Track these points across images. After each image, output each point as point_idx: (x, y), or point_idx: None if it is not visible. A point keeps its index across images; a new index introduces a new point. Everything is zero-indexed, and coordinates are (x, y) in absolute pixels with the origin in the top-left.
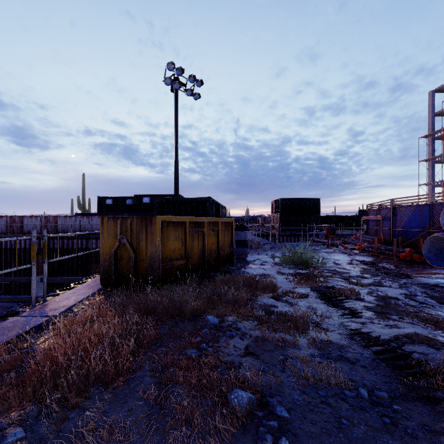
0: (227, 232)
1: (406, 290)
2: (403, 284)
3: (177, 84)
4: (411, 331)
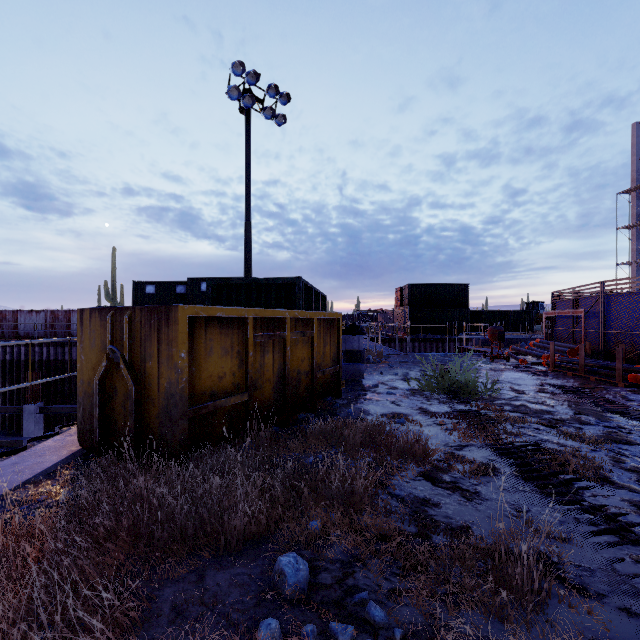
0: (329, 338)
1: None
2: None
3: (249, 100)
4: None
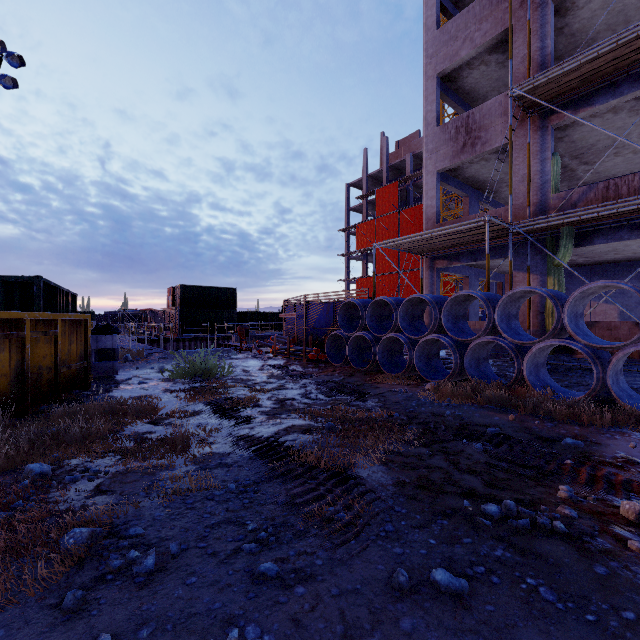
0: (75, 337)
1: (305, 389)
2: (303, 384)
3: None
4: (290, 424)
